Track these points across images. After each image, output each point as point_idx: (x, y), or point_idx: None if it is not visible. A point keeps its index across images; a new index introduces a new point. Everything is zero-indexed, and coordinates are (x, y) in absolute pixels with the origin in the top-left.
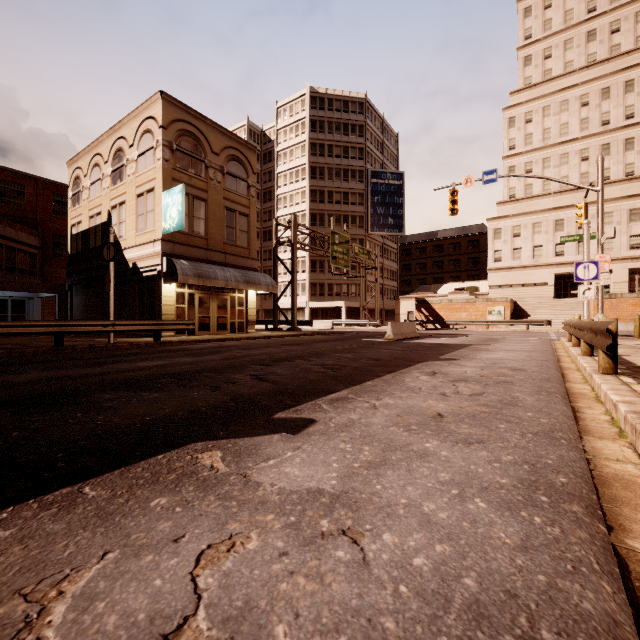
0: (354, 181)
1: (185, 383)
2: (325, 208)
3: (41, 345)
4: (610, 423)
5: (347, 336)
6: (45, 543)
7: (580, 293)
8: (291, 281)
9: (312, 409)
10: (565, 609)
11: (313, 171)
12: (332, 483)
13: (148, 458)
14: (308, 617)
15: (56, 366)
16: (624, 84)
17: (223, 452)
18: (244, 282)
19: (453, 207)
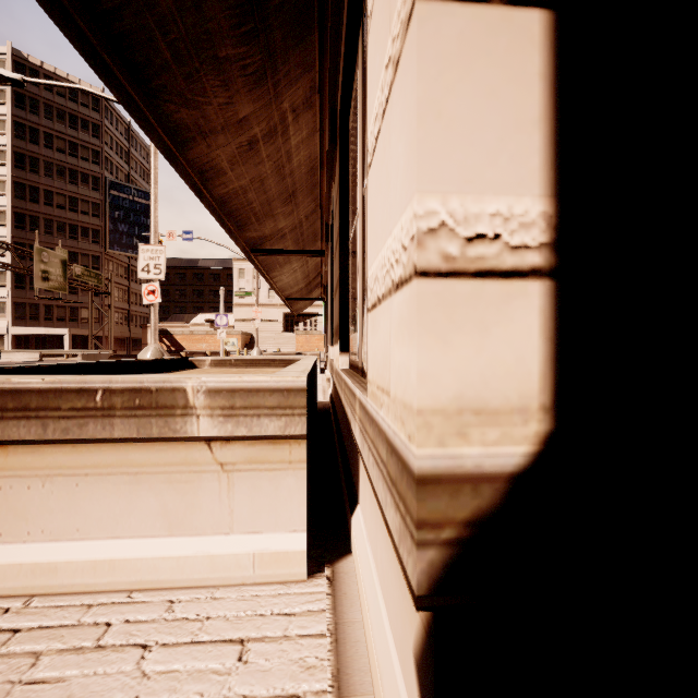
0: (86, 187)
1: None
2: (40, 210)
3: None
4: None
5: None
6: None
7: (219, 334)
8: None
9: None
10: None
11: (19, 159)
12: None
13: None
14: None
15: None
16: None
17: None
18: None
19: None
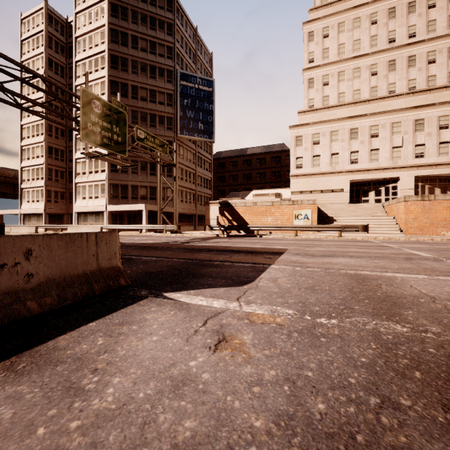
0: (162, 80)
1: None
2: (128, 103)
3: None
4: None
5: None
6: None
7: None
8: None
9: None
10: None
11: (114, 60)
12: None
13: None
14: None
15: None
16: (407, 5)
17: None
18: None
19: None
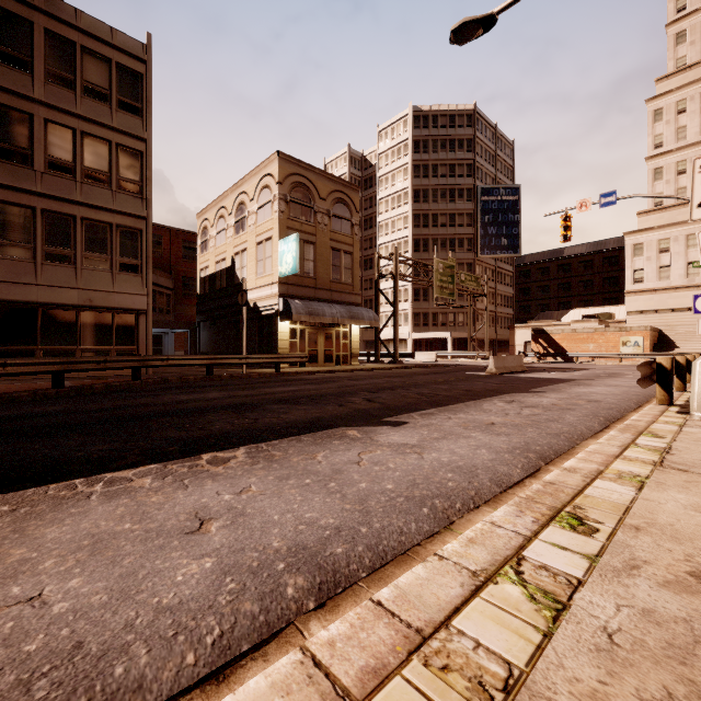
0: (461, 201)
1: (319, 402)
2: (429, 232)
3: (195, 374)
4: None
5: (449, 369)
6: (301, 447)
7: (699, 327)
8: (393, 314)
9: (407, 417)
10: (491, 469)
11: (416, 194)
12: (414, 442)
13: (321, 431)
14: (399, 464)
15: (223, 389)
16: None
17: (358, 431)
18: (349, 317)
19: (565, 234)
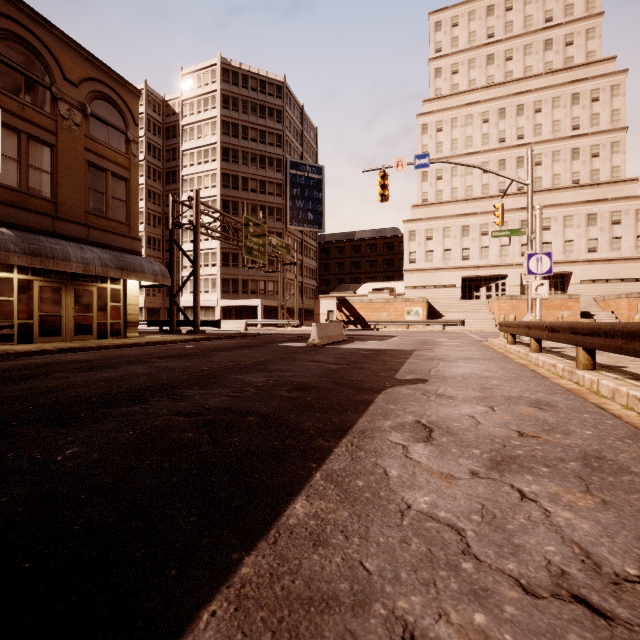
0: (272, 169)
1: None
2: (239, 195)
3: None
4: None
5: (262, 340)
6: None
7: (533, 289)
8: (193, 272)
9: None
10: None
11: (225, 152)
12: None
13: None
14: None
15: None
16: (516, 107)
17: None
18: (117, 268)
19: (383, 192)
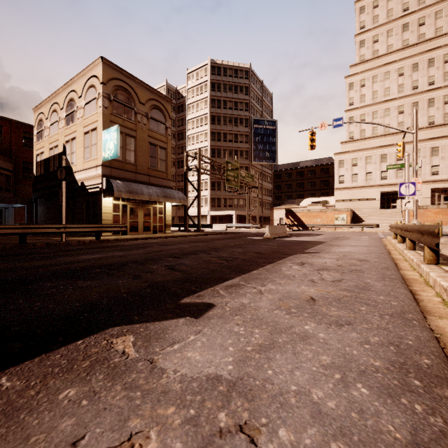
0: (242, 126)
1: (113, 273)
2: (221, 145)
3: (9, 243)
4: (443, 304)
5: (237, 235)
6: None
7: (403, 205)
8: (197, 196)
9: (211, 294)
10: None
11: (213, 119)
12: (229, 368)
13: (68, 344)
14: None
15: (16, 259)
16: (428, 61)
17: (135, 337)
18: (163, 196)
19: (312, 144)
